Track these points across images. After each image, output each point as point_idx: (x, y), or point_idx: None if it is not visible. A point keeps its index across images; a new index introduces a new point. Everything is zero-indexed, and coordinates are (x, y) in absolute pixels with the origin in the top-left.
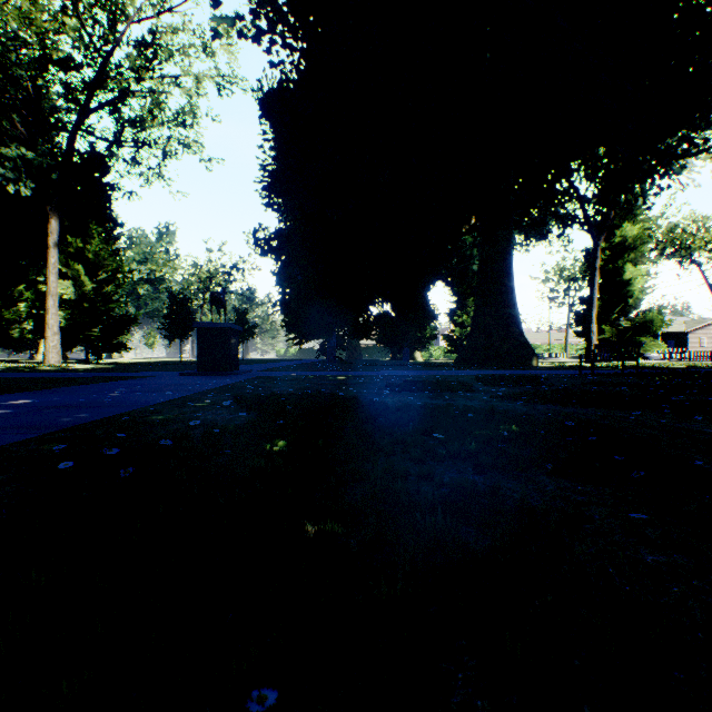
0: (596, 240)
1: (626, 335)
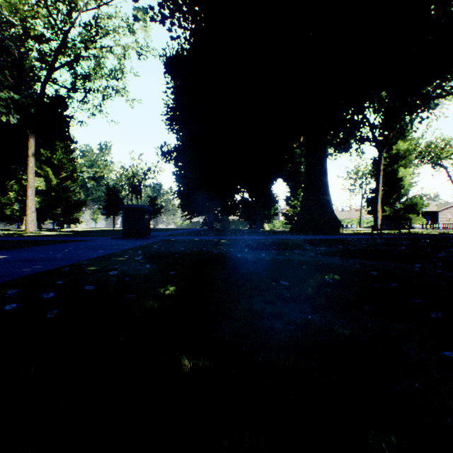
0: (380, 152)
1: (400, 213)
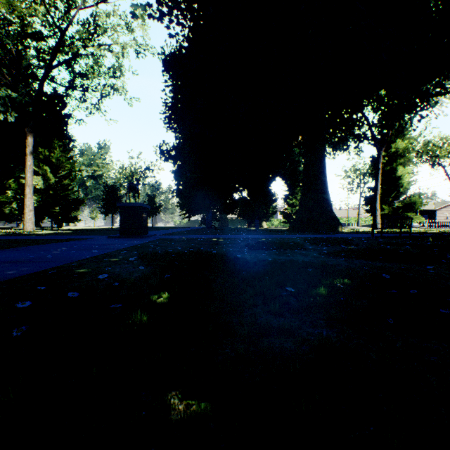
0: (379, 150)
1: (398, 211)
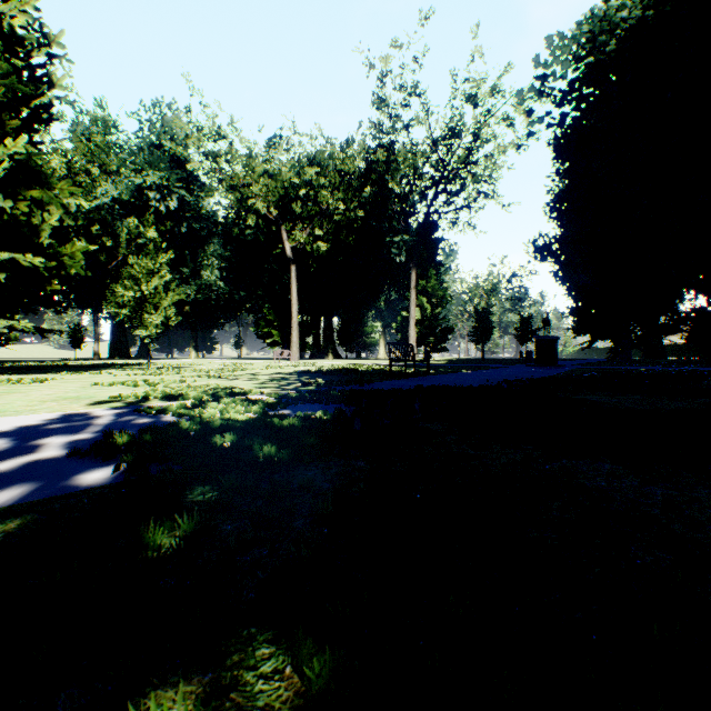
0: None
1: None
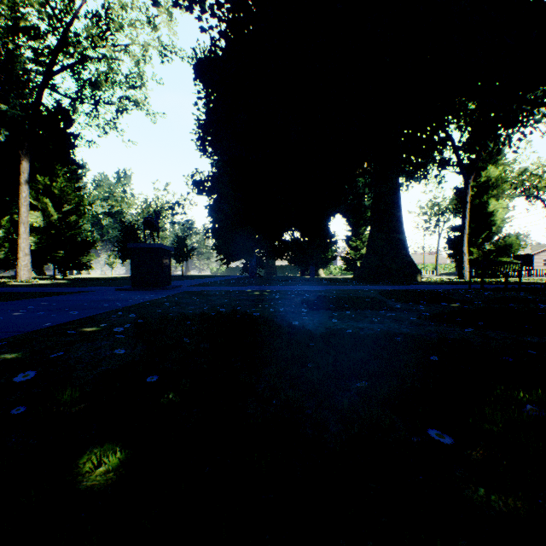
0: (467, 179)
1: (490, 256)
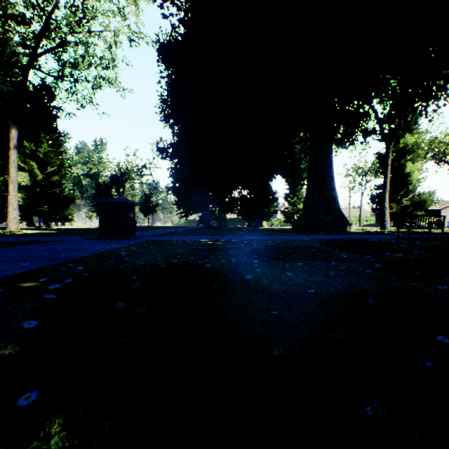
0: (388, 145)
1: (408, 210)
